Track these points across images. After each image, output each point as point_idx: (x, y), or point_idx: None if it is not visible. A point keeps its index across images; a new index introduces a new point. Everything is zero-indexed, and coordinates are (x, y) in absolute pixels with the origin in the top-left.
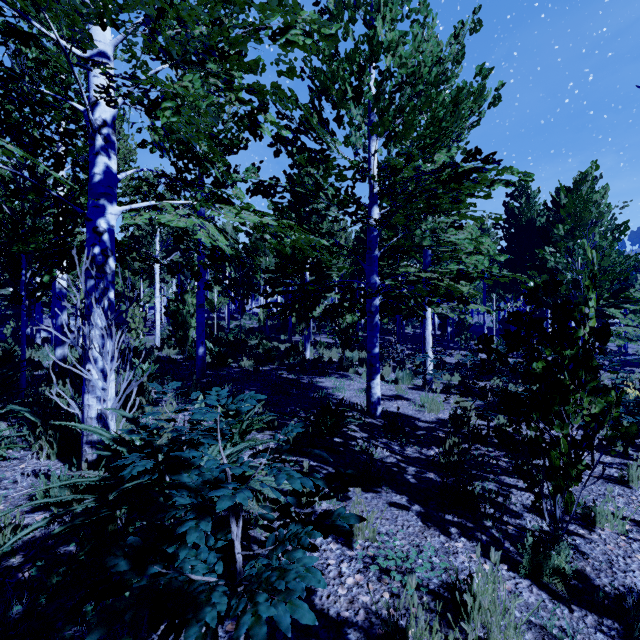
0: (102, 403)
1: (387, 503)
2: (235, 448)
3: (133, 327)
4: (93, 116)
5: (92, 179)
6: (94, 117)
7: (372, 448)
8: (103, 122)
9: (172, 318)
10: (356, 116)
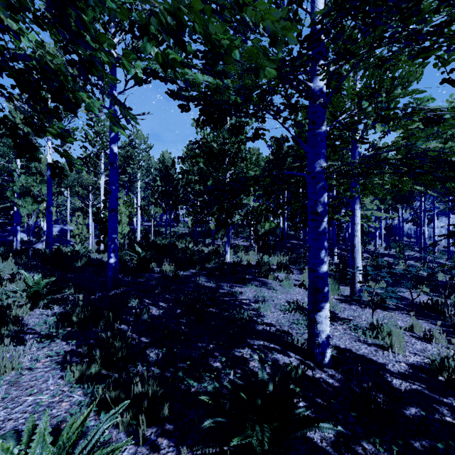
0: None
1: None
2: None
3: (76, 233)
4: None
5: None
6: None
7: None
8: None
9: (101, 225)
10: None
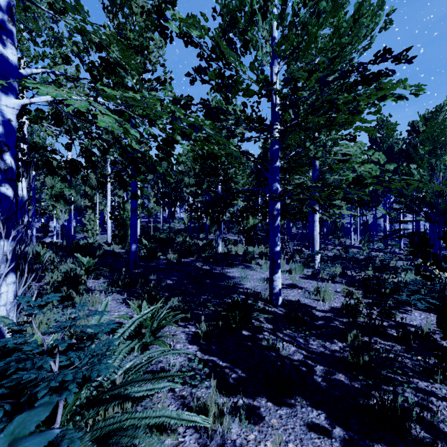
0: None
1: (305, 425)
2: (136, 360)
3: (89, 228)
4: None
5: None
6: None
7: (279, 343)
8: None
9: (115, 221)
10: (263, 30)
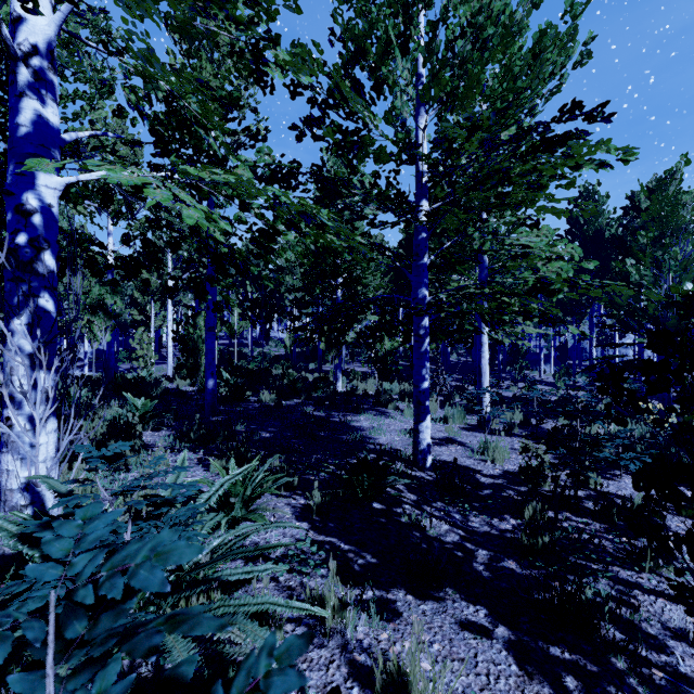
0: (29, 467)
1: (457, 623)
2: (227, 535)
3: (140, 354)
4: (16, 40)
5: (15, 133)
6: (17, 41)
7: (425, 519)
8: (32, 49)
9: (182, 344)
10: (402, 70)
